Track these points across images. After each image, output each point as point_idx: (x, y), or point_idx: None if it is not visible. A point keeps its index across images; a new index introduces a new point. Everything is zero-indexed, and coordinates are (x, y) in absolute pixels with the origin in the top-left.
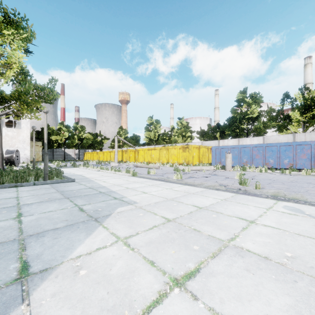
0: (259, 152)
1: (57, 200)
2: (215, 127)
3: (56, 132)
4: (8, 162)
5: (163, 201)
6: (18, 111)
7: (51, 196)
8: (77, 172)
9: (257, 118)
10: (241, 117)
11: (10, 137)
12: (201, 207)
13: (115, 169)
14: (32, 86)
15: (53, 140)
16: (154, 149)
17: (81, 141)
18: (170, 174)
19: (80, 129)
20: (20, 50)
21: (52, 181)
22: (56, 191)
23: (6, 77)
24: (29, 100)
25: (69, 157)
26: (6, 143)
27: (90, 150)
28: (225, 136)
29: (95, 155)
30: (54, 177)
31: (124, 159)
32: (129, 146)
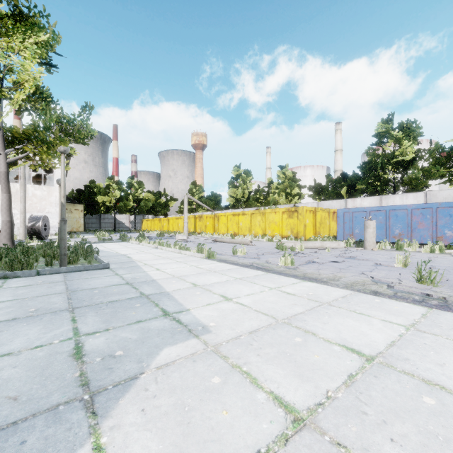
0: (424, 217)
1: (48, 314)
2: (338, 179)
3: (104, 191)
4: (32, 233)
5: (267, 326)
6: (34, 156)
7: (47, 302)
8: (123, 250)
9: (413, 162)
10: (384, 161)
11: (39, 198)
12: (369, 357)
13: (181, 245)
14: (56, 118)
15: (99, 202)
16: (243, 214)
17: (138, 203)
18: (270, 256)
19: (137, 186)
20: (37, 62)
21: (69, 268)
22: (63, 290)
23: (14, 102)
24: (50, 139)
25: (121, 226)
26: (33, 207)
27: (151, 217)
28: (356, 192)
29: (157, 224)
30: (83, 259)
31: (198, 229)
32: (205, 210)
